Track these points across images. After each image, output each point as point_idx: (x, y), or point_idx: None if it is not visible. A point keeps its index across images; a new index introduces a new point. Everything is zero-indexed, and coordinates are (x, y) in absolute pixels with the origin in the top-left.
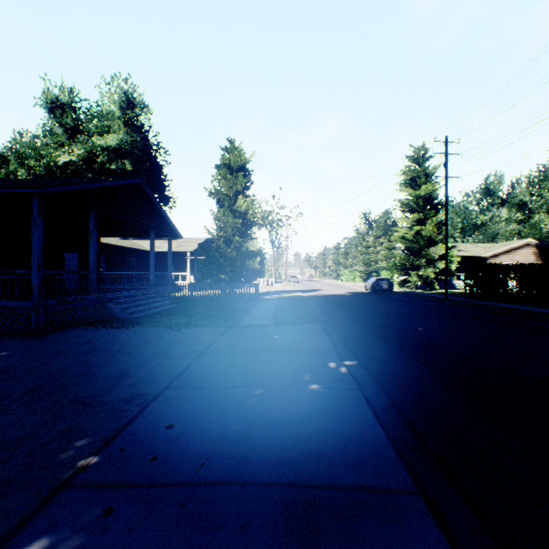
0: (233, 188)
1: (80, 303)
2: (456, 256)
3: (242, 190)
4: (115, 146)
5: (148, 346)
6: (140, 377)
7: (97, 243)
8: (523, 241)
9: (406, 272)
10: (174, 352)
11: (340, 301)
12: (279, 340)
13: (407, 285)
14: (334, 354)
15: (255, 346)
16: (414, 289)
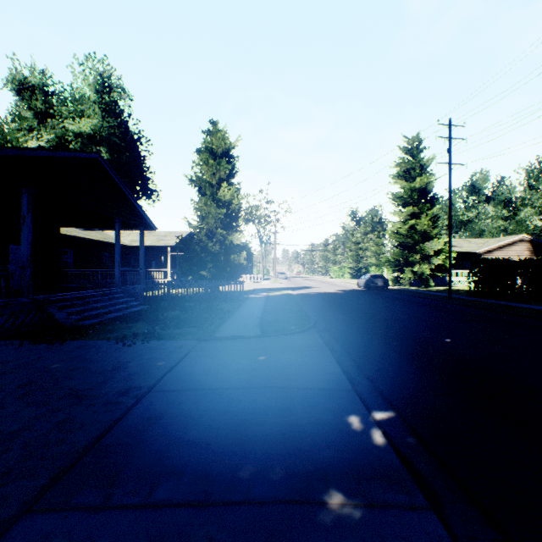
0: (216, 175)
1: (4, 308)
2: (452, 252)
3: (226, 177)
4: (89, 132)
5: (71, 377)
6: (1, 464)
7: (56, 234)
8: (517, 237)
9: (399, 268)
10: (103, 390)
11: (335, 300)
12: (266, 365)
13: (401, 282)
14: (351, 394)
15: (230, 378)
16: (408, 286)
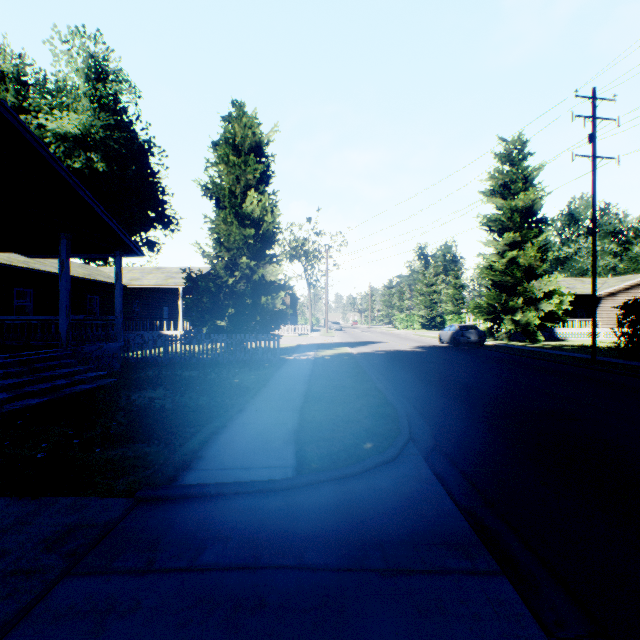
0: (241, 180)
1: None
2: (568, 294)
3: (255, 183)
4: (77, 132)
5: None
6: None
7: None
8: None
9: (493, 316)
10: None
11: (419, 366)
12: None
13: (496, 334)
14: None
15: None
16: (507, 341)
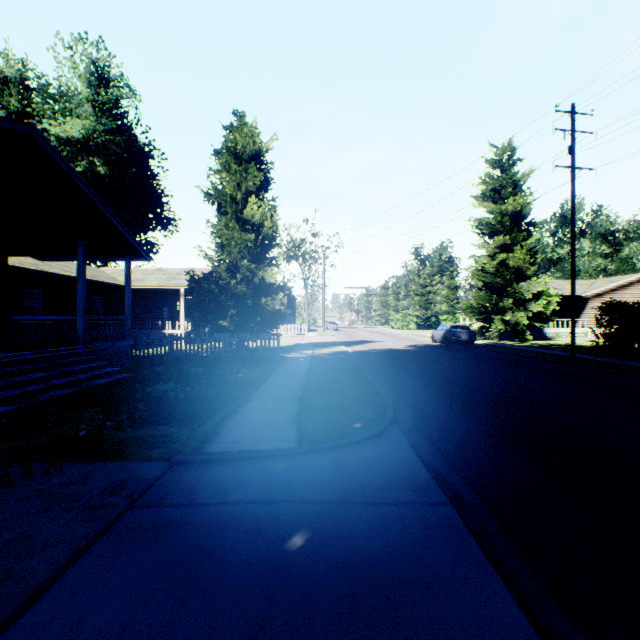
0: (242, 186)
1: None
2: (555, 295)
3: (256, 190)
4: (79, 137)
5: None
6: None
7: None
8: (635, 276)
9: (484, 316)
10: None
11: (410, 363)
12: (301, 595)
13: (487, 334)
14: None
15: None
16: (497, 340)
